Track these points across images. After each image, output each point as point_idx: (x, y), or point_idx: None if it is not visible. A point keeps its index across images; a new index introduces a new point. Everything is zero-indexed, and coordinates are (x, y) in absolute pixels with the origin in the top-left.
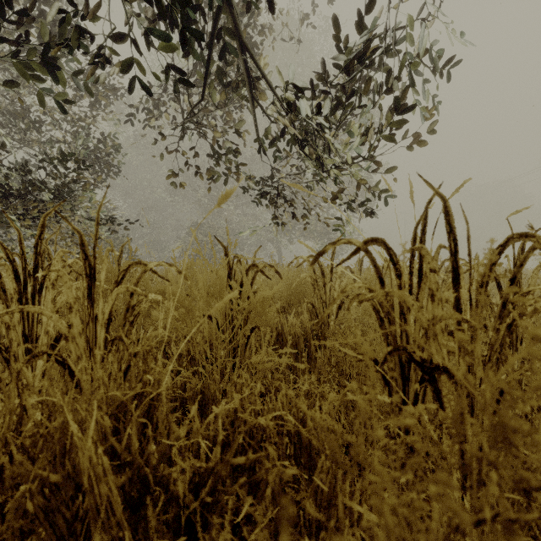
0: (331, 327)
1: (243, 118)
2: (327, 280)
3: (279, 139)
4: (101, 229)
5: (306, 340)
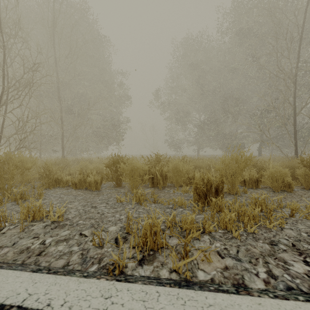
0: None
1: None
2: None
3: None
4: None
5: None
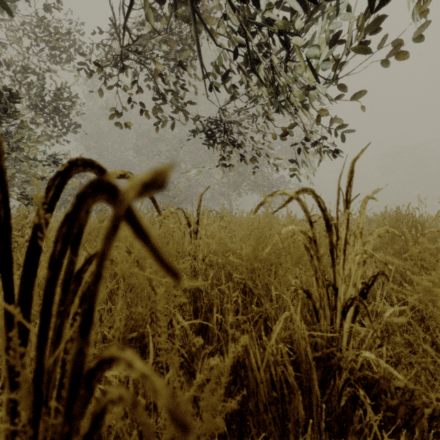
0: (345, 336)
1: (194, 64)
2: (342, 240)
3: (231, 75)
4: (70, 183)
5: (294, 365)
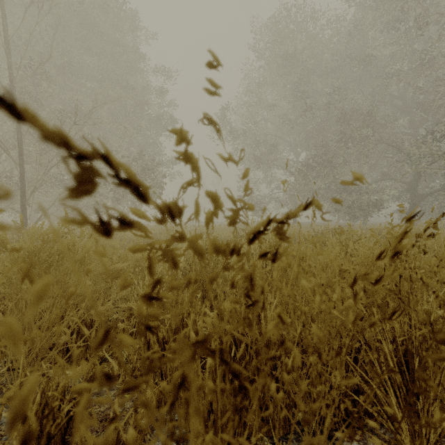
0: None
1: None
2: None
3: None
4: None
5: None
